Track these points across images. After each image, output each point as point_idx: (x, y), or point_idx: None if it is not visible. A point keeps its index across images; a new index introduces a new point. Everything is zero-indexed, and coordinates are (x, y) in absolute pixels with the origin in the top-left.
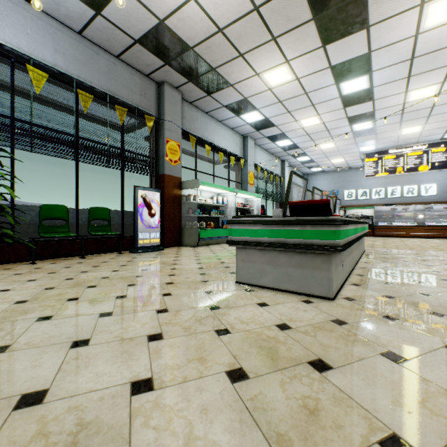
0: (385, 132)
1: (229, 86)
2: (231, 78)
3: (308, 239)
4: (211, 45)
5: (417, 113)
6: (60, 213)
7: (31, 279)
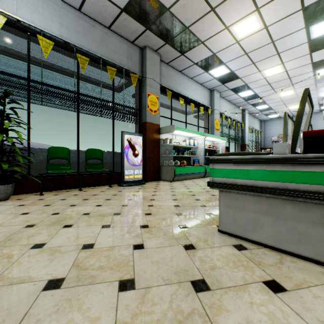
0: None
1: (200, 44)
2: (202, 35)
3: None
4: (185, 3)
5: None
6: (63, 154)
7: (25, 212)
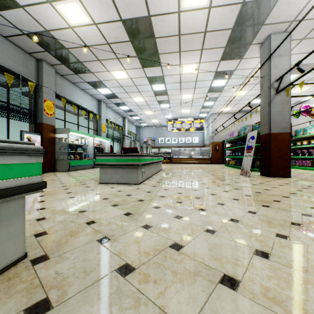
0: (175, 110)
1: (90, 73)
2: (92, 69)
3: (130, 162)
4: (80, 51)
5: (187, 104)
6: None
7: None
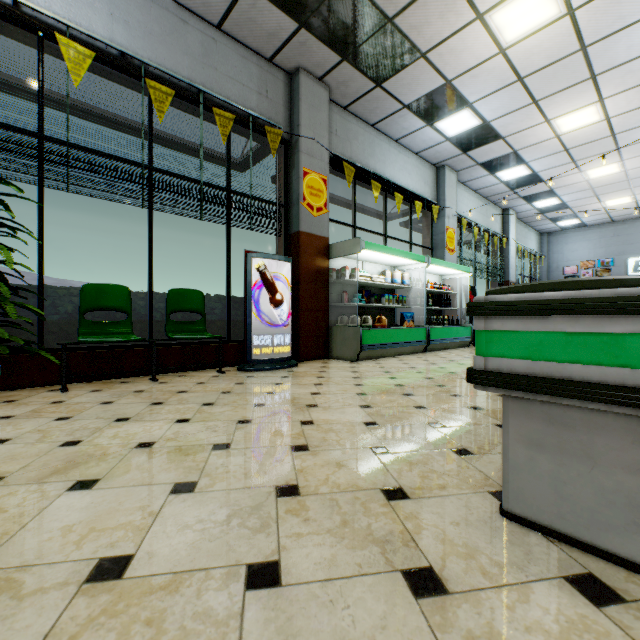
0: None
1: (418, 59)
2: (423, 37)
3: None
4: None
5: None
6: (116, 299)
7: (0, 438)
